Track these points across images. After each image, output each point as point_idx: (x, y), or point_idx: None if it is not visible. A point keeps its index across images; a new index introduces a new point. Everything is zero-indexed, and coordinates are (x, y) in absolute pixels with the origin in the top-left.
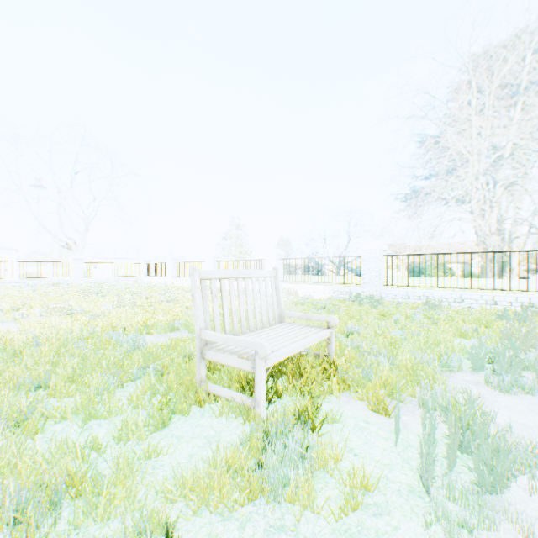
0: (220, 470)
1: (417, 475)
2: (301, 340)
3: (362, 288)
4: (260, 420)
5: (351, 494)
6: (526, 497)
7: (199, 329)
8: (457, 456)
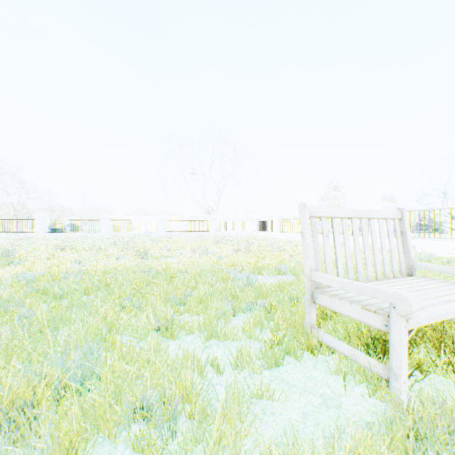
0: None
1: None
2: None
3: None
4: (398, 400)
5: None
6: None
7: (309, 270)
8: None
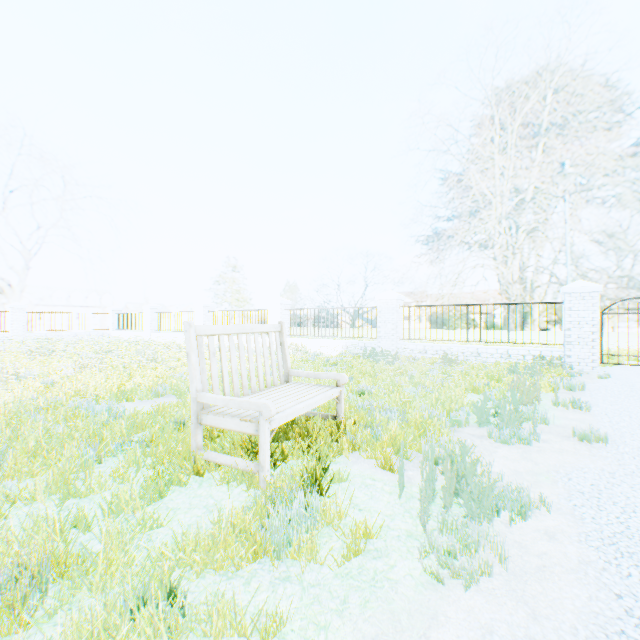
0: (224, 532)
1: (416, 521)
2: (308, 399)
3: (378, 343)
4: (264, 485)
5: (354, 544)
6: (506, 530)
7: (195, 392)
8: (454, 503)
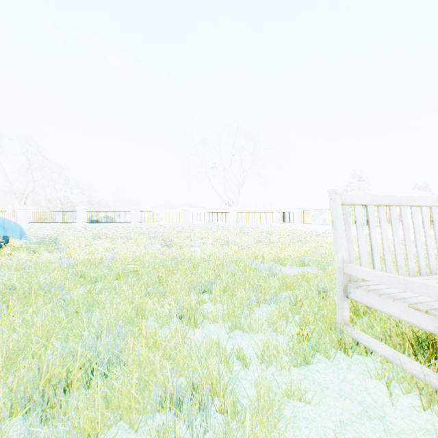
0: None
1: None
2: None
3: None
4: None
5: None
6: None
7: (341, 262)
8: None
